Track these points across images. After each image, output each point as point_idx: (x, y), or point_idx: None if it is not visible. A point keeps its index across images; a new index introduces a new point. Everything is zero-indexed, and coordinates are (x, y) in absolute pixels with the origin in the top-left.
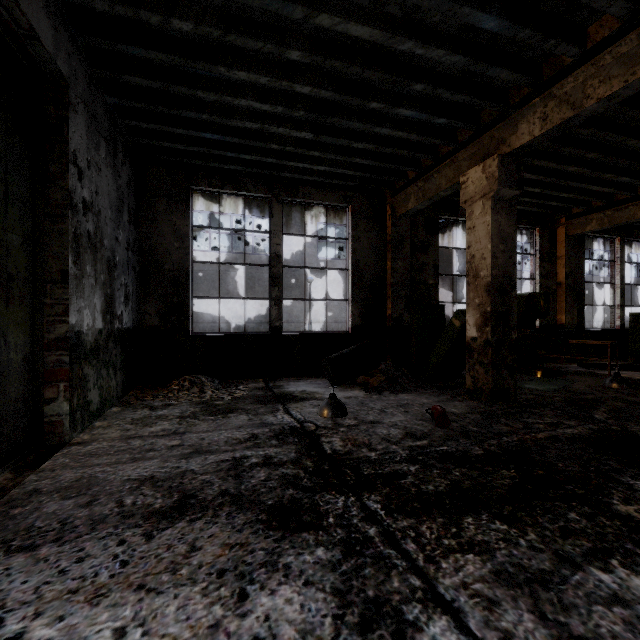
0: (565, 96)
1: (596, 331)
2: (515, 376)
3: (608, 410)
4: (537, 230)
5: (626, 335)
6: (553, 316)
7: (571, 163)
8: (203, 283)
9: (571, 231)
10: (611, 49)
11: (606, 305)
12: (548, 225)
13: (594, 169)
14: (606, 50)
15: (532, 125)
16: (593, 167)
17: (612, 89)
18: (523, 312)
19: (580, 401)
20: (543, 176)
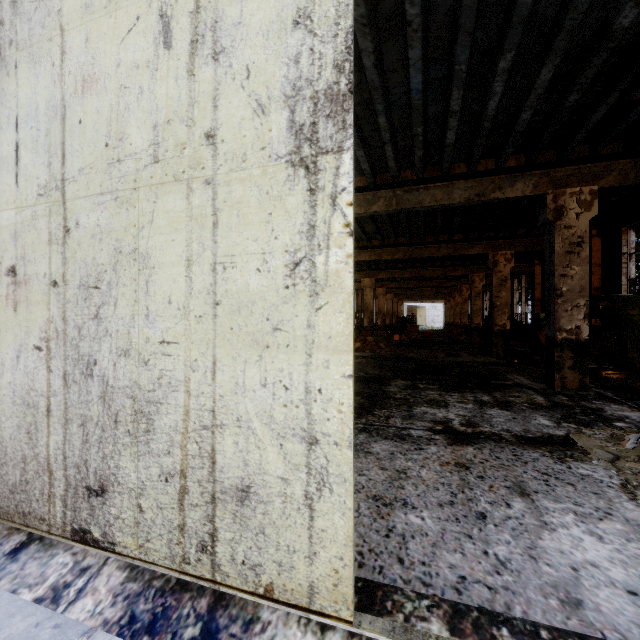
0: None
1: None
2: None
3: None
4: None
5: None
6: None
7: None
8: None
9: None
10: (364, 194)
11: None
12: None
13: None
14: (362, 193)
15: None
16: None
17: (361, 211)
18: None
19: None
20: None
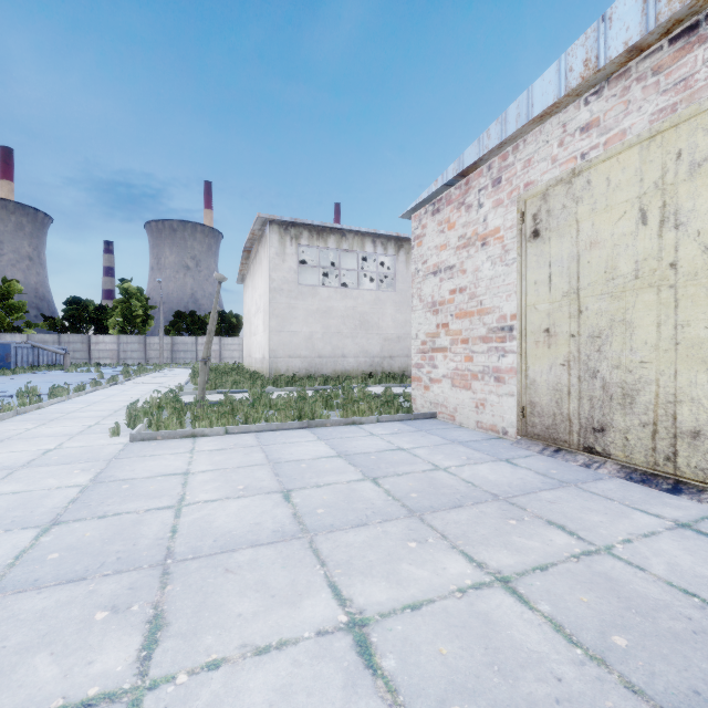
0: None
1: None
2: None
3: None
4: None
5: None
6: None
7: None
8: (334, 319)
9: None
10: None
11: None
12: None
13: None
14: None
15: None
16: None
17: None
18: None
19: None
20: None
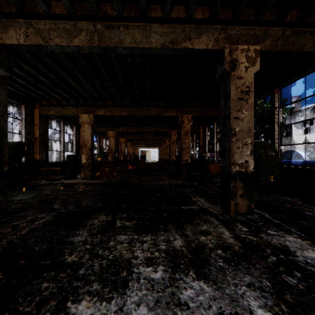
0: (39, 30)
1: (54, 163)
2: (7, 195)
3: (60, 202)
4: (23, 106)
5: (65, 164)
6: (33, 155)
7: (42, 75)
8: None
9: (42, 112)
10: (62, 22)
11: (58, 151)
12: (30, 105)
13: (53, 84)
14: (60, 20)
15: (19, 35)
16: (53, 83)
17: (63, 43)
18: (14, 153)
19: (47, 200)
20: (27, 75)
